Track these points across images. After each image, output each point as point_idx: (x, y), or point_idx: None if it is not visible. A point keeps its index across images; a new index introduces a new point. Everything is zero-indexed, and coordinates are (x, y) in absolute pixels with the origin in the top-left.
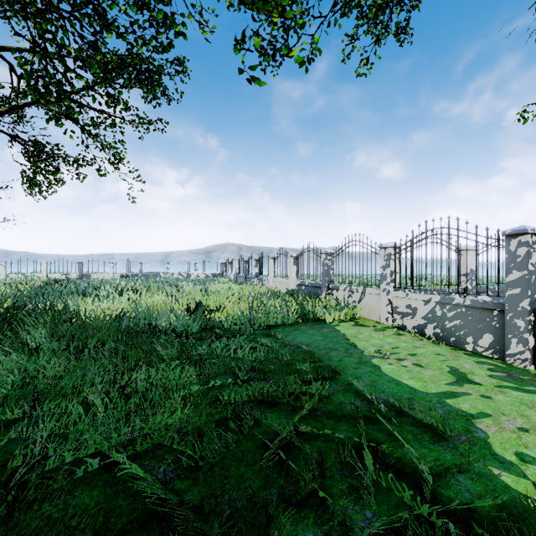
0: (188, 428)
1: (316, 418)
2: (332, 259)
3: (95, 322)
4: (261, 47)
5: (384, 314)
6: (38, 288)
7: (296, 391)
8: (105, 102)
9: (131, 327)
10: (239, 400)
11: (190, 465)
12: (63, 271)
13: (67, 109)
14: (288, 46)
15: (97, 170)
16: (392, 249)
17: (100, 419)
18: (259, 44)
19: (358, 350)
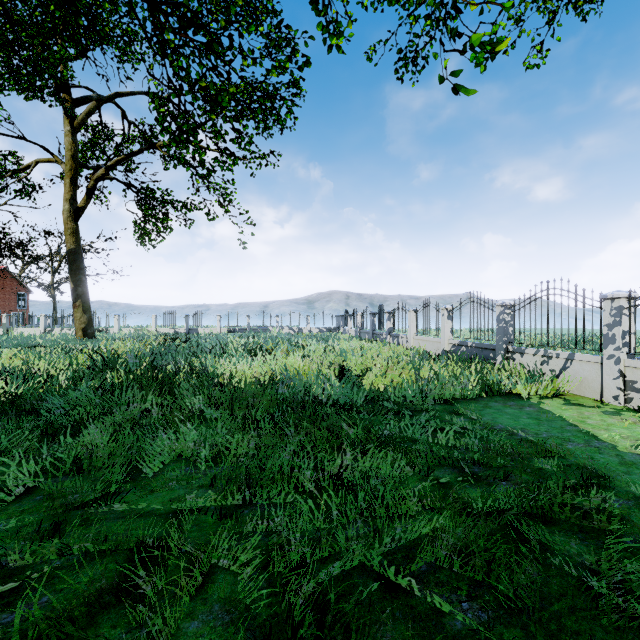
0: (472, 548)
1: (632, 550)
2: (511, 312)
3: (255, 389)
4: (399, 50)
5: (611, 390)
6: (167, 345)
7: (585, 506)
8: (230, 139)
9: (288, 395)
10: (508, 512)
11: (499, 603)
12: (171, 325)
13: (195, 150)
14: (492, 39)
15: (206, 214)
16: (624, 300)
17: (334, 517)
18: (479, 41)
19: (606, 443)
